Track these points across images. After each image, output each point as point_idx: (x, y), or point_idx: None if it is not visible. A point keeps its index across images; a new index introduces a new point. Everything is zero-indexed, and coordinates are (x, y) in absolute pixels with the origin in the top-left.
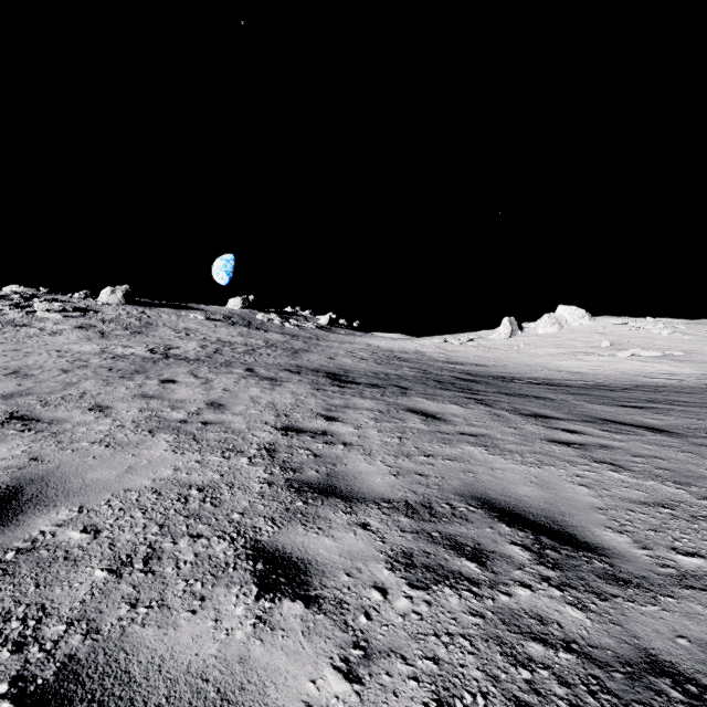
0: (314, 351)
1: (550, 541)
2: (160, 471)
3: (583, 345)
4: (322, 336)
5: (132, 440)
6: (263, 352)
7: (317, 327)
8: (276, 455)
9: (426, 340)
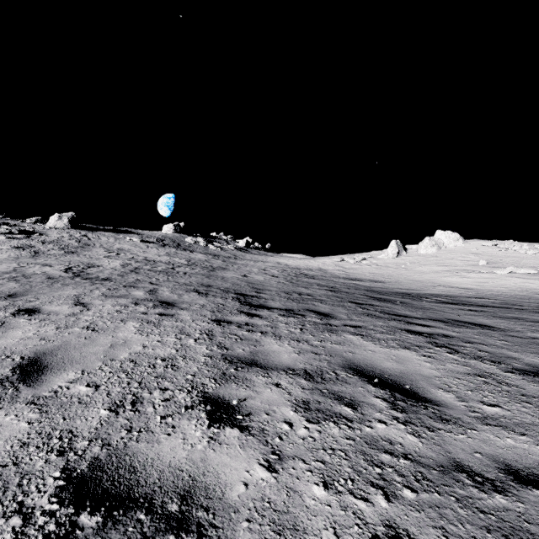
0: (230, 269)
1: None
2: None
3: (462, 263)
4: (239, 256)
5: None
6: (180, 271)
7: (236, 248)
8: None
9: (327, 259)
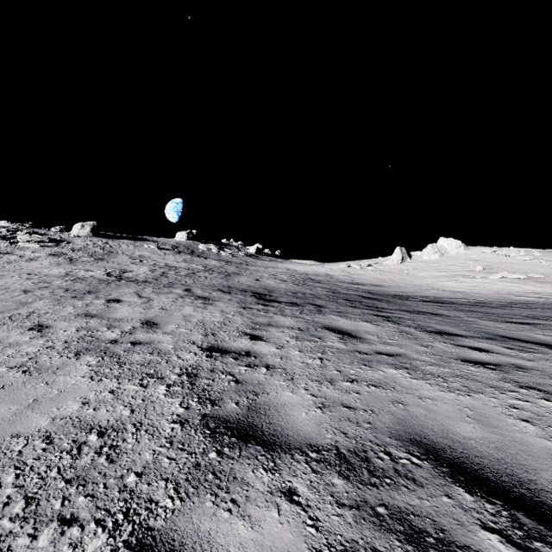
0: (243, 274)
1: (532, 522)
2: (66, 405)
3: (461, 269)
4: (250, 262)
5: (53, 364)
6: (201, 275)
7: (247, 255)
8: (197, 382)
9: (334, 265)
